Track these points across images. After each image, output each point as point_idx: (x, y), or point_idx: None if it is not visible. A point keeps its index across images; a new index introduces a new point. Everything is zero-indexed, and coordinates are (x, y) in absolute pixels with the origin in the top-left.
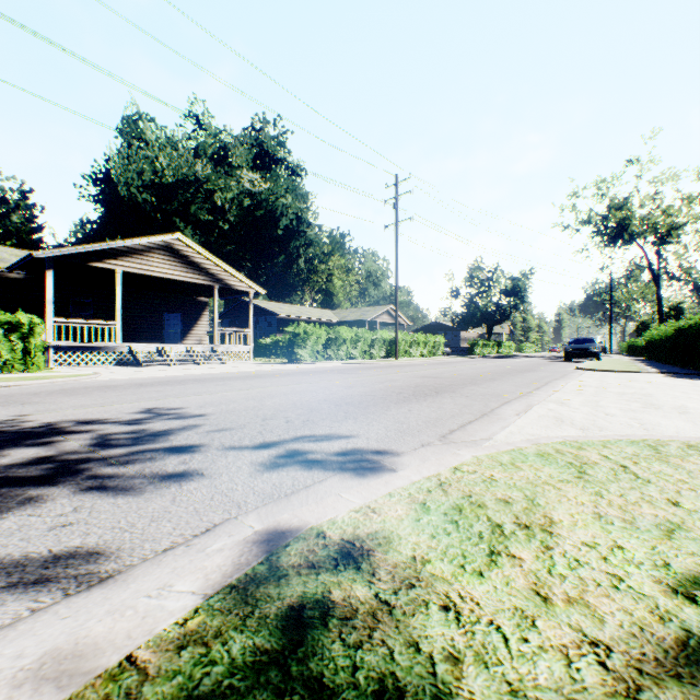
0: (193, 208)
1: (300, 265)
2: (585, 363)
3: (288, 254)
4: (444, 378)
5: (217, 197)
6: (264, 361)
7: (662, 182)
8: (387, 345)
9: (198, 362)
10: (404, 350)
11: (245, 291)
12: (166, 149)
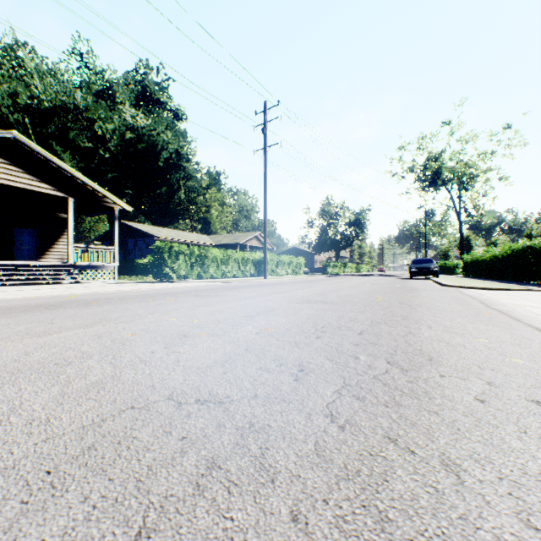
0: (71, 133)
1: (180, 196)
2: (440, 280)
3: (169, 185)
4: (340, 304)
5: (98, 127)
6: (130, 280)
7: (466, 140)
8: (257, 264)
9: (41, 282)
10: (271, 269)
11: (109, 207)
12: (46, 77)
